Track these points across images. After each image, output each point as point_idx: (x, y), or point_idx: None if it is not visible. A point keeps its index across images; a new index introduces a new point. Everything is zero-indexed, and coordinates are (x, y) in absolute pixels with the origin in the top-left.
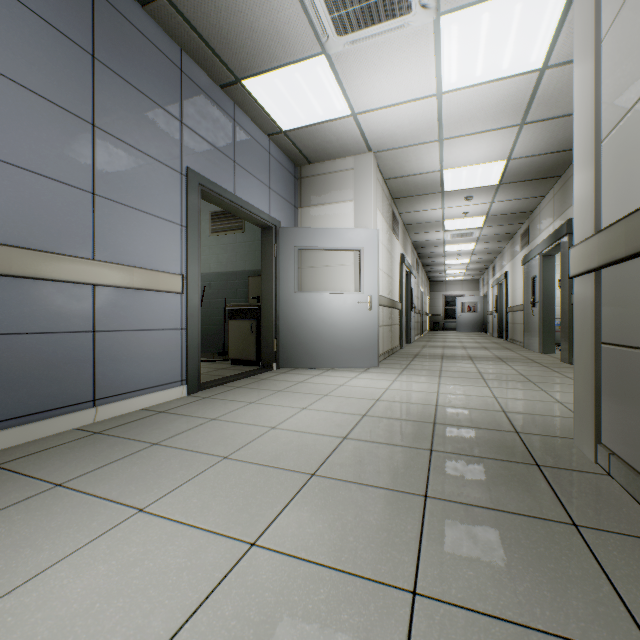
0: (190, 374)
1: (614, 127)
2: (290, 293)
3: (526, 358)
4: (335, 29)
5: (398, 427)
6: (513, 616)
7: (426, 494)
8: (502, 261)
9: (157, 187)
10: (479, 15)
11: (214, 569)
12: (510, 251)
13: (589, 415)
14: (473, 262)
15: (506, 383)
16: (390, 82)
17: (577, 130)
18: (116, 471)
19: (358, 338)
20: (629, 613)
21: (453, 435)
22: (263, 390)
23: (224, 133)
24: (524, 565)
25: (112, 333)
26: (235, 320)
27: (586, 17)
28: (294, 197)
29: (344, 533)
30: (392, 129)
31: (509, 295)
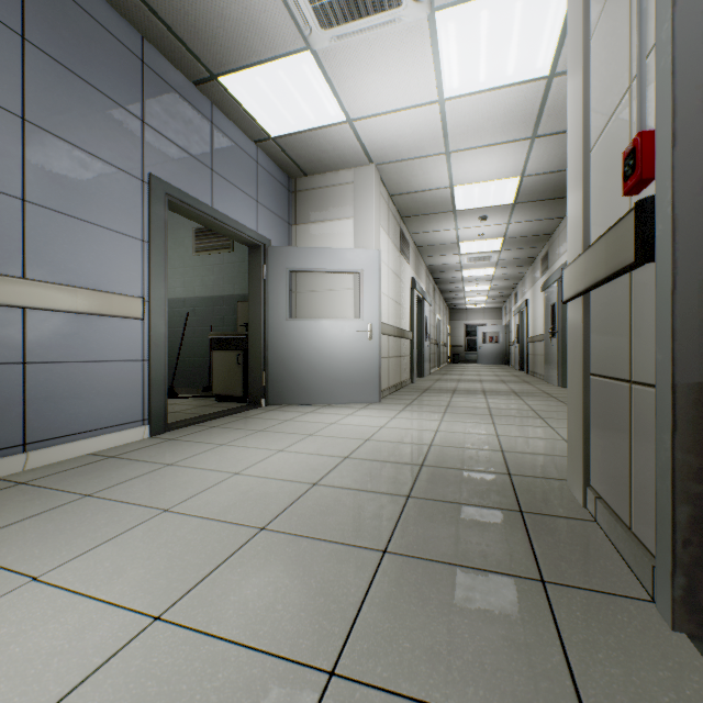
0: (154, 412)
1: (600, 134)
2: (281, 320)
3: (543, 392)
4: (318, 21)
5: (380, 470)
6: (440, 698)
7: (386, 549)
8: (523, 288)
9: (110, 195)
10: (477, 12)
11: (96, 653)
12: (531, 277)
13: (579, 454)
14: (494, 289)
15: (514, 419)
16: (386, 85)
17: (570, 139)
18: (25, 530)
19: (357, 371)
20: (575, 688)
21: (438, 479)
22: (241, 430)
23: (199, 137)
24: (472, 633)
25: (49, 365)
26: (220, 351)
27: (577, 13)
28: (288, 213)
29: (273, 600)
30: (393, 139)
31: (530, 324)
